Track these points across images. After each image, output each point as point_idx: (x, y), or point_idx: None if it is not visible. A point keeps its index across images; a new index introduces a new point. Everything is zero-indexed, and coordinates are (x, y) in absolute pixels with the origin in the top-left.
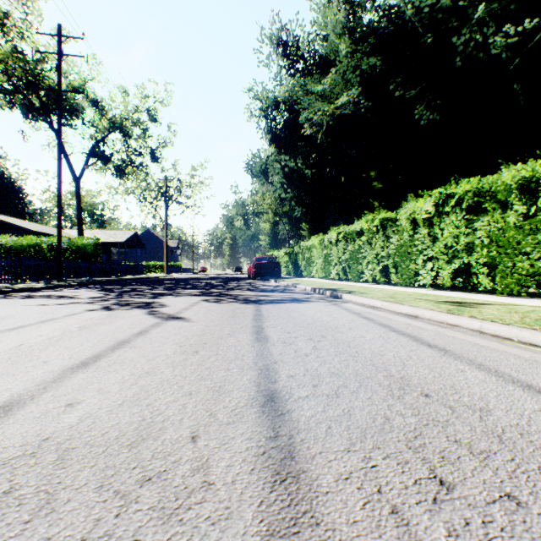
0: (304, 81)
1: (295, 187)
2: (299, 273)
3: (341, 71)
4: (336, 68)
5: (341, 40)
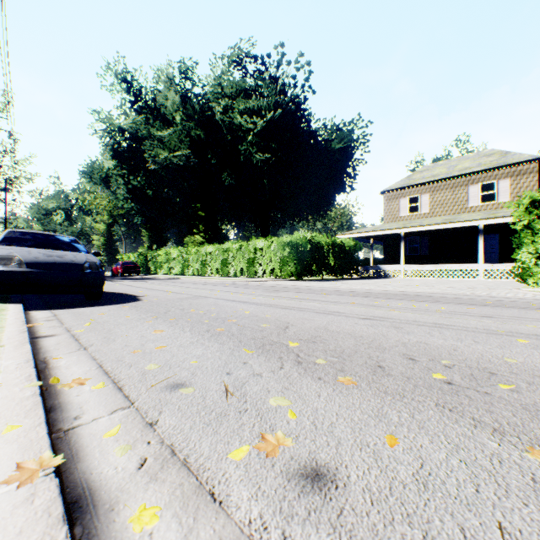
0: (148, 123)
1: (139, 202)
2: (151, 272)
3: (178, 133)
4: (174, 129)
5: (177, 112)
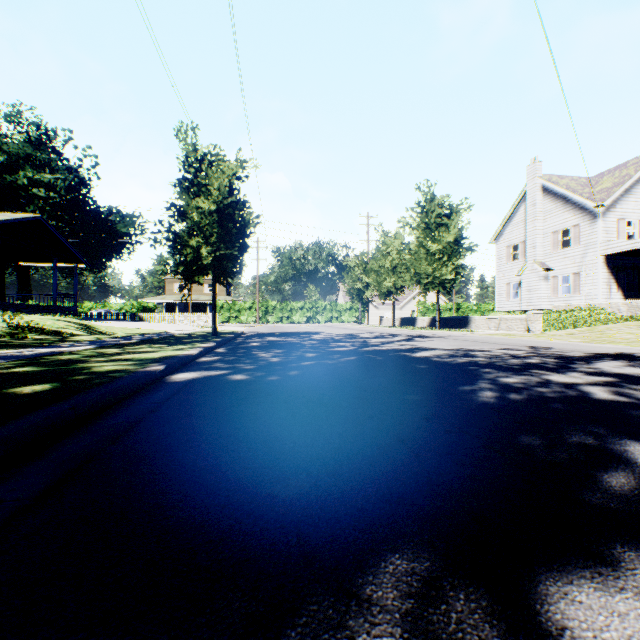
0: None
1: None
2: None
3: None
4: None
5: None
